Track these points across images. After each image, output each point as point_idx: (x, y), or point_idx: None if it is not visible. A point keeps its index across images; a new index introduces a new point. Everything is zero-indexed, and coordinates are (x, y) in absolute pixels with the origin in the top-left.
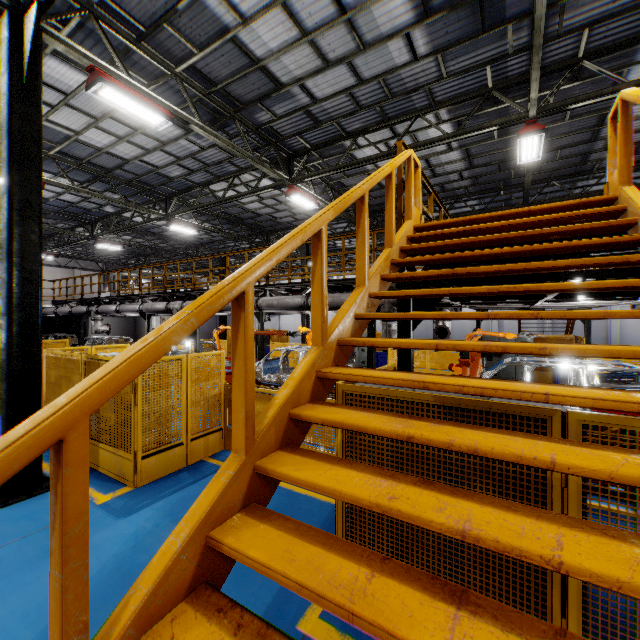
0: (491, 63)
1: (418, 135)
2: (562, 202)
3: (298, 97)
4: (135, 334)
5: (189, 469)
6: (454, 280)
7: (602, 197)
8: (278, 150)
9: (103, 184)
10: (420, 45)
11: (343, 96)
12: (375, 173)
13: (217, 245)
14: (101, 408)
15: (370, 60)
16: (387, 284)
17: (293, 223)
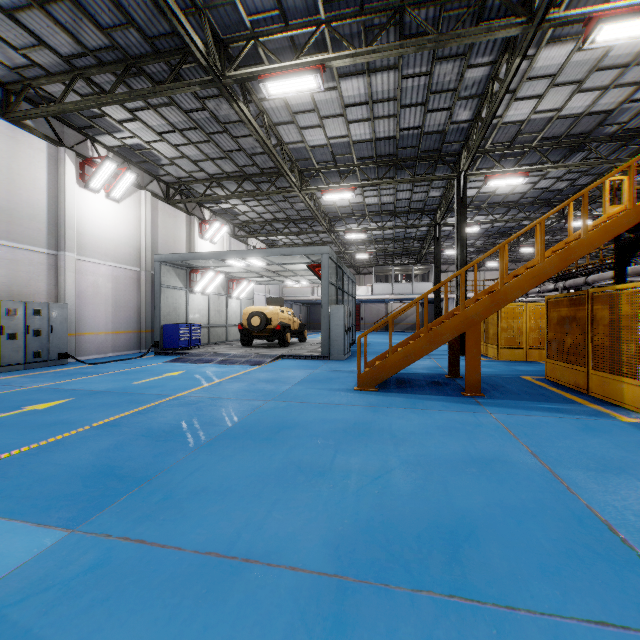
0: None
1: None
2: None
3: (633, 106)
4: None
5: (526, 361)
6: (634, 240)
7: None
8: None
9: (515, 210)
10: None
11: None
12: None
13: None
14: (488, 329)
15: None
16: None
17: None
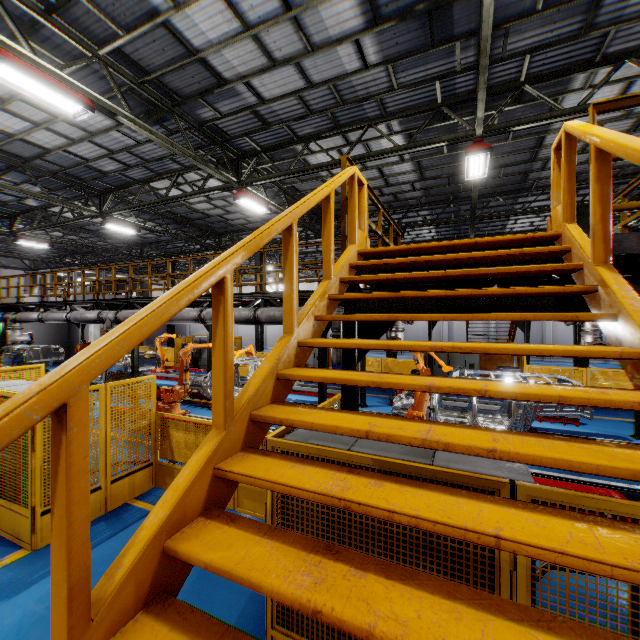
0: (440, 78)
1: (371, 144)
2: (509, 236)
3: (244, 95)
4: (69, 341)
5: (108, 517)
6: (400, 310)
7: (548, 233)
8: (225, 150)
9: (21, 175)
10: (370, 53)
11: (292, 98)
12: (308, 196)
13: (164, 245)
14: None
15: (319, 63)
16: (323, 324)
17: (246, 225)
